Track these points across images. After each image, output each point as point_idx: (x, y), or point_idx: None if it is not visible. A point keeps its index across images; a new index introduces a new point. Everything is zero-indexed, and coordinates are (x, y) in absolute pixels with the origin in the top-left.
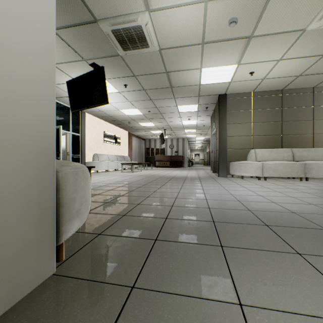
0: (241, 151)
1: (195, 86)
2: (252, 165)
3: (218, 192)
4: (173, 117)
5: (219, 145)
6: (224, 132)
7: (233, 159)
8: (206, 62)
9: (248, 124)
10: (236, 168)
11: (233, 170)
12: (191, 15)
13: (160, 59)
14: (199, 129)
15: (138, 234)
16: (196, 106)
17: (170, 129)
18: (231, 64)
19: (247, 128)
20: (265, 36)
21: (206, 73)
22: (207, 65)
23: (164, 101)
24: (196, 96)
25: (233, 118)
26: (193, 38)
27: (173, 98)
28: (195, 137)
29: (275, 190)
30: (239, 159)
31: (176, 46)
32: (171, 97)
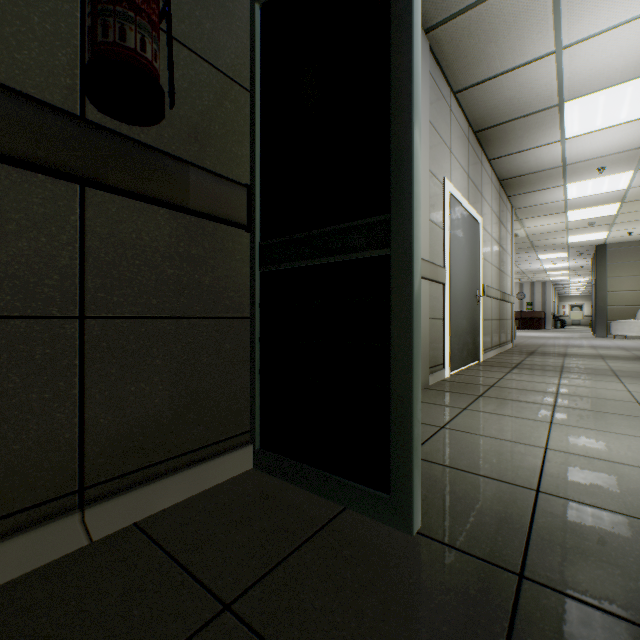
0: (628, 309)
1: (561, 244)
2: (636, 324)
3: (579, 342)
4: (530, 263)
5: (595, 302)
6: (602, 288)
7: (616, 318)
8: (571, 234)
9: (637, 277)
10: (617, 327)
11: (614, 330)
12: (555, 225)
13: (525, 238)
14: (574, 271)
15: (531, 345)
16: (565, 253)
17: (521, 274)
18: (600, 232)
19: (635, 282)
20: (626, 222)
21: (573, 238)
22: (573, 235)
23: (521, 254)
24: (564, 248)
25: (615, 271)
26: (557, 229)
27: (533, 252)
28: (567, 279)
29: (639, 343)
30: (625, 318)
31: (541, 233)
32: (531, 251)
